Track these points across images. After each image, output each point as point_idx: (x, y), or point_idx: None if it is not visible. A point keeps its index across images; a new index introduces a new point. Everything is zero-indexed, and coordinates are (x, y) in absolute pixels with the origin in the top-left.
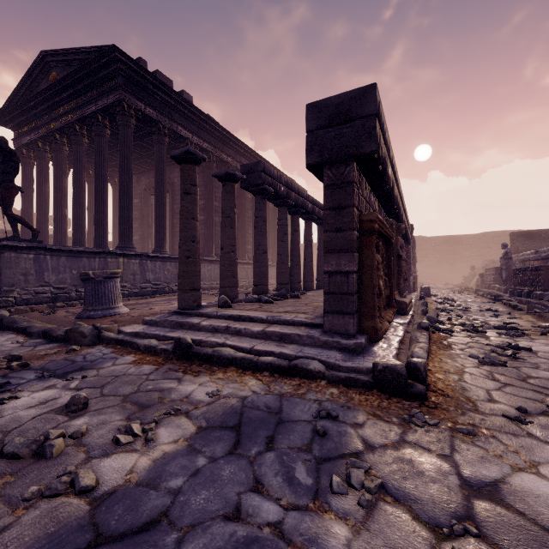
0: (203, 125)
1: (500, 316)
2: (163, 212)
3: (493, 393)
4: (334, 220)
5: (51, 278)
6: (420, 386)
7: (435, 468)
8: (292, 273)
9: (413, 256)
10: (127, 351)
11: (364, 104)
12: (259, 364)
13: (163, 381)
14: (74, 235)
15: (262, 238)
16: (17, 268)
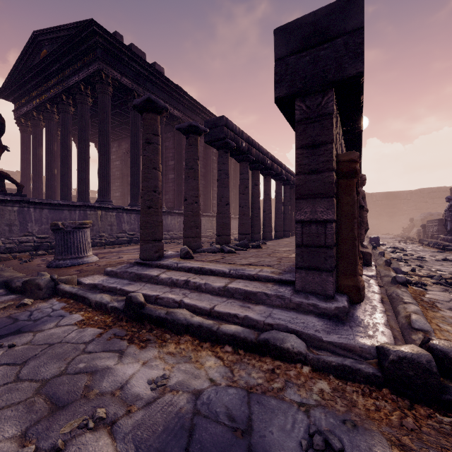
0: (173, 94)
1: None
2: (137, 170)
3: None
4: (308, 159)
5: (34, 228)
6: None
7: None
8: (253, 224)
9: None
10: (78, 307)
11: (346, 17)
12: (219, 334)
13: (101, 354)
14: (61, 191)
15: (224, 190)
16: (2, 220)
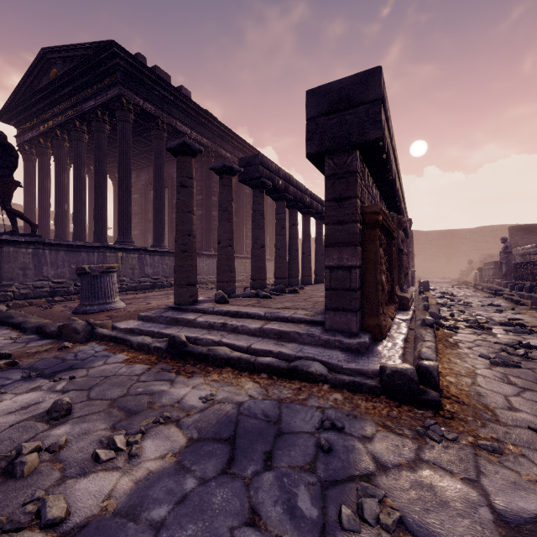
0: (202, 121)
1: (504, 312)
2: (162, 207)
3: (512, 399)
4: (335, 211)
5: (49, 272)
6: (434, 393)
7: (461, 497)
8: (290, 267)
9: (411, 250)
10: (120, 348)
11: (367, 88)
12: (256, 365)
13: (154, 383)
14: (74, 230)
15: (259, 232)
16: (16, 263)
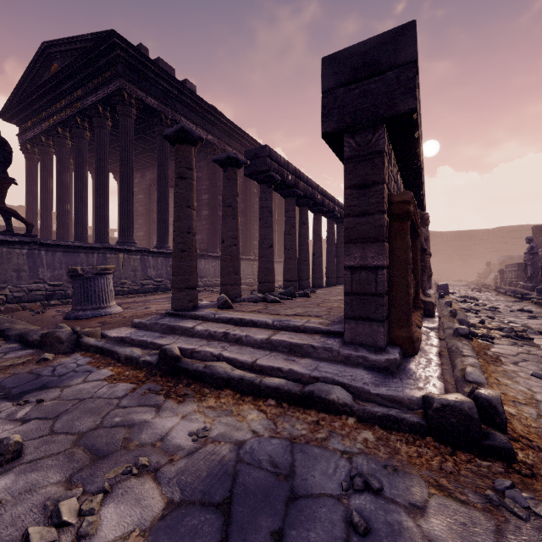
0: (207, 116)
1: (538, 318)
2: (165, 206)
3: None
4: (357, 201)
5: (45, 274)
6: (502, 437)
7: None
8: (301, 269)
9: None
10: (105, 362)
11: (398, 49)
12: (262, 387)
13: (137, 409)
14: (75, 230)
15: (267, 230)
16: (9, 264)
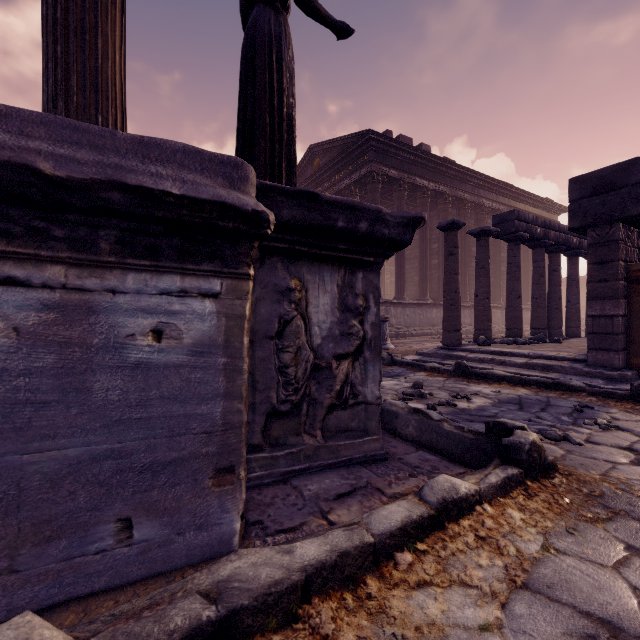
0: (439, 169)
1: None
2: (403, 261)
3: None
4: (597, 272)
5: None
6: None
7: None
8: (551, 317)
9: None
10: (417, 370)
11: (629, 174)
12: (527, 380)
13: (456, 384)
14: None
15: (515, 283)
16: None
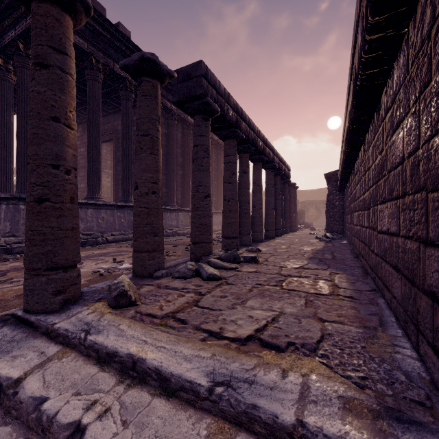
0: None
1: None
2: (97, 155)
3: None
4: None
5: None
6: None
7: None
8: (241, 222)
9: None
10: None
11: None
12: None
13: None
14: None
15: (203, 175)
16: None
